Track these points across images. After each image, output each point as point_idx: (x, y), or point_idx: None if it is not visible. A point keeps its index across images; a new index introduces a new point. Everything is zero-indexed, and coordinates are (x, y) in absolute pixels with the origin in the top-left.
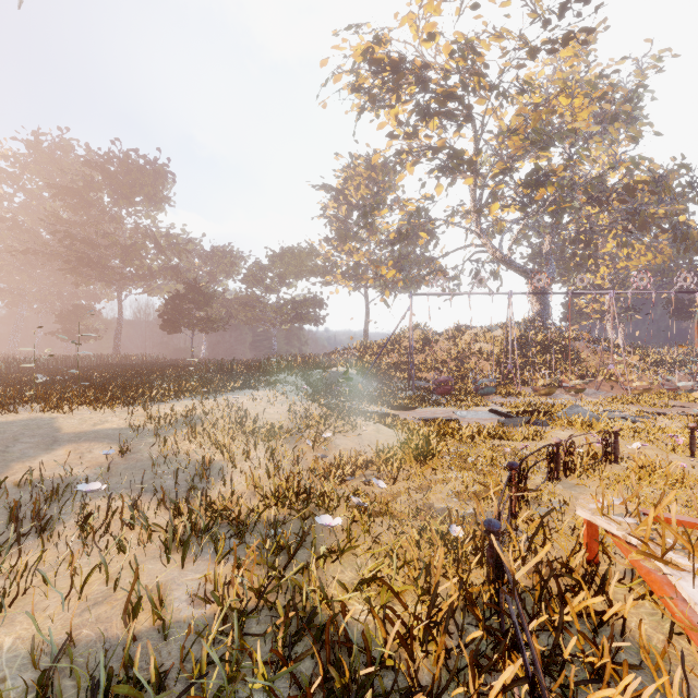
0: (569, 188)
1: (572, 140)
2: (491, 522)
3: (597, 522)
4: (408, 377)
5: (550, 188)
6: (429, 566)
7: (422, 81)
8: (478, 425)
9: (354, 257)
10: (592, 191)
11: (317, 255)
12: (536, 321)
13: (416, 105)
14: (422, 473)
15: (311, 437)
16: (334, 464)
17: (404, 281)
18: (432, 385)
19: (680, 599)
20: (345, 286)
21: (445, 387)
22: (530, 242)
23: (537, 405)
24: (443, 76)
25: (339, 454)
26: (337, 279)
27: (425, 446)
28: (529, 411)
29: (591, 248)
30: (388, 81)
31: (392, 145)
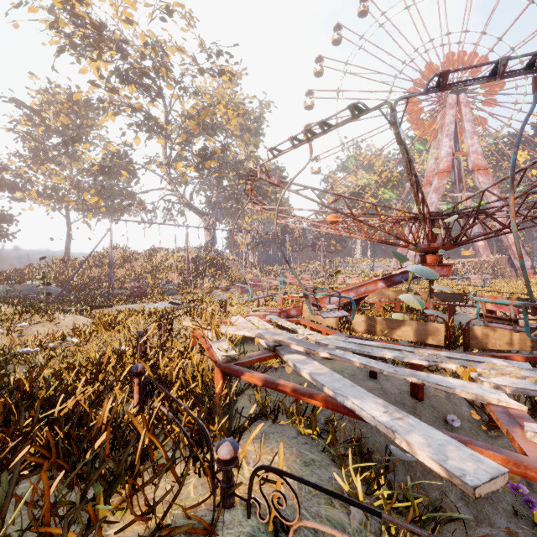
0: (226, 164)
1: (228, 134)
2: (138, 332)
3: (189, 325)
4: (109, 286)
5: (213, 161)
6: (102, 361)
7: (122, 51)
8: (155, 308)
9: (54, 179)
10: (237, 170)
11: (5, 169)
12: (207, 247)
13: (116, 68)
14: (110, 336)
15: (4, 329)
16: (31, 340)
17: (106, 208)
18: (130, 290)
19: (205, 337)
20: (42, 204)
21: (140, 291)
22: (206, 194)
23: (200, 297)
24: (140, 56)
25: (37, 332)
26: (32, 197)
27: (113, 320)
28: (193, 300)
29: (240, 204)
30: (90, 37)
31: (94, 91)
